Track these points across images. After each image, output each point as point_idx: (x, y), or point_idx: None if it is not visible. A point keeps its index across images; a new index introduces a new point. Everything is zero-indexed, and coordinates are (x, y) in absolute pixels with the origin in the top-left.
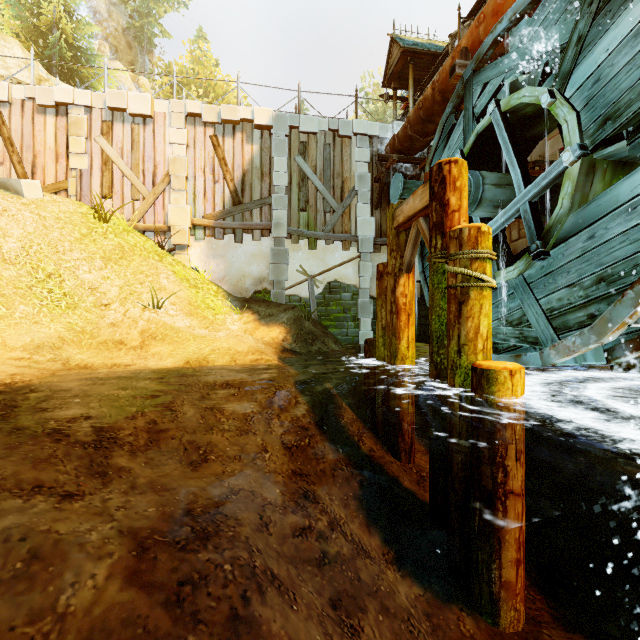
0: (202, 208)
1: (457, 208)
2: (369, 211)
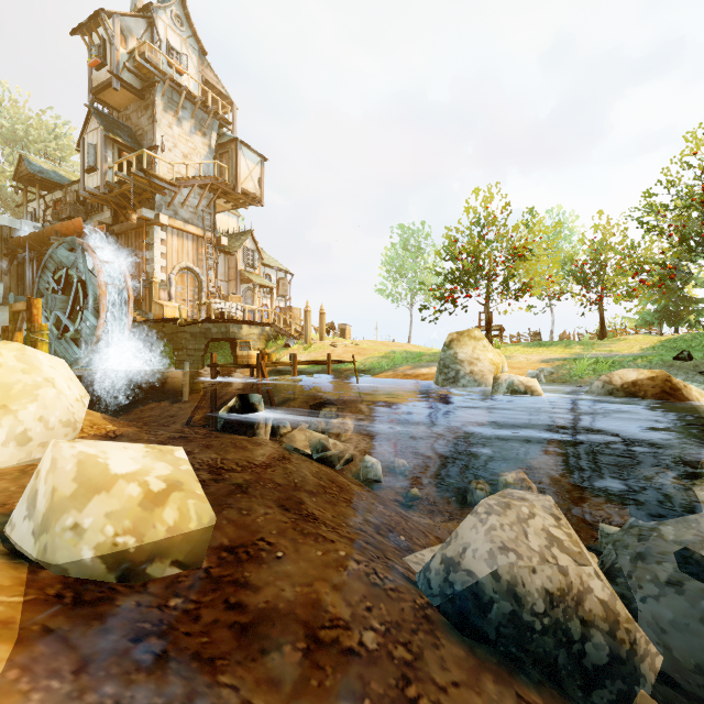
0: None
1: (37, 314)
2: None
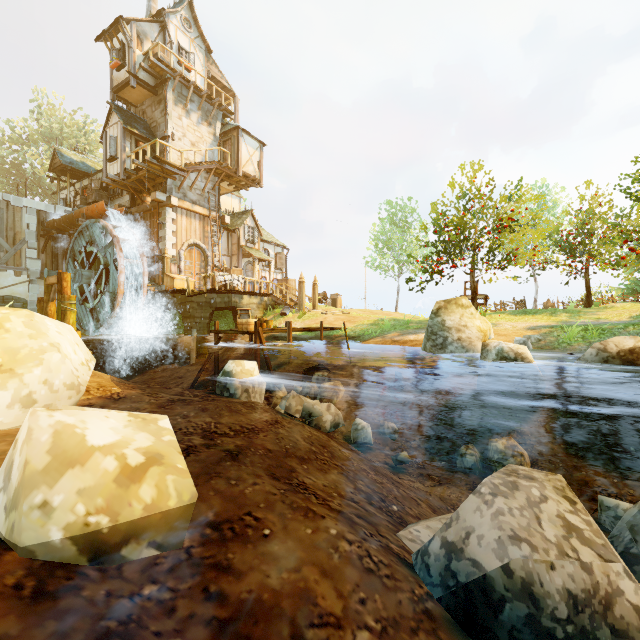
0: None
1: (66, 287)
2: (37, 254)
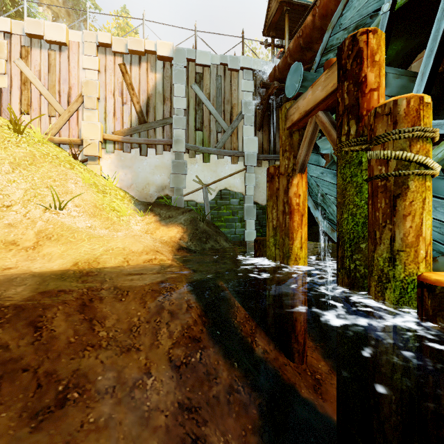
0: (112, 125)
1: (376, 86)
2: (253, 132)
